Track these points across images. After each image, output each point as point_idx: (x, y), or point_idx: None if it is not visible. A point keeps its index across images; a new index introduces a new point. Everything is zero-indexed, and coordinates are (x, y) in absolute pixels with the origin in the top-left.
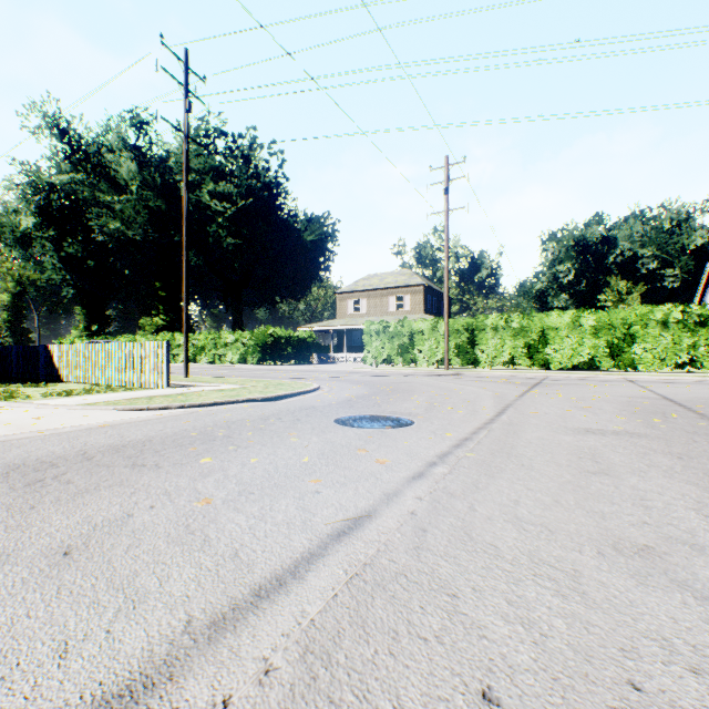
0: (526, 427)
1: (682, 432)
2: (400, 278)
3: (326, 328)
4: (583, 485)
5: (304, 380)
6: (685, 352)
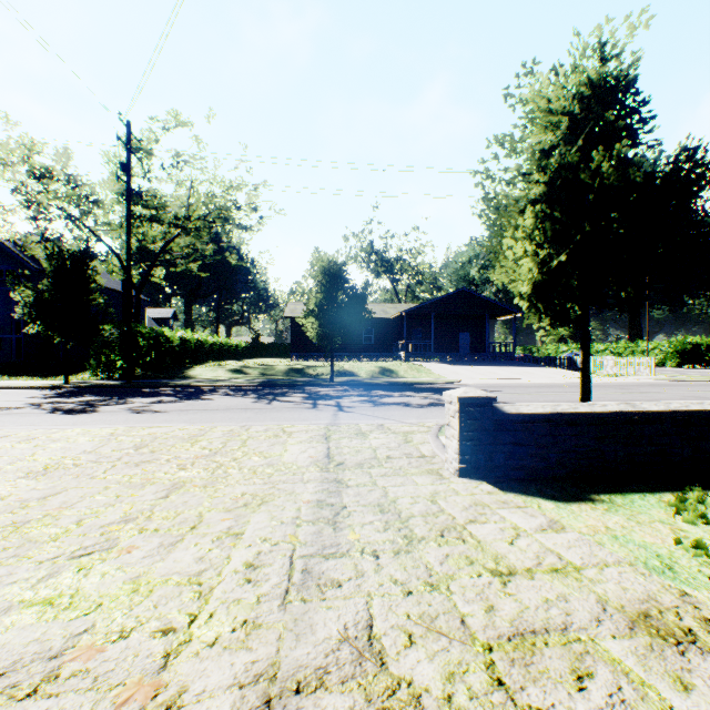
0: None
1: None
2: None
3: None
4: None
5: None
6: None
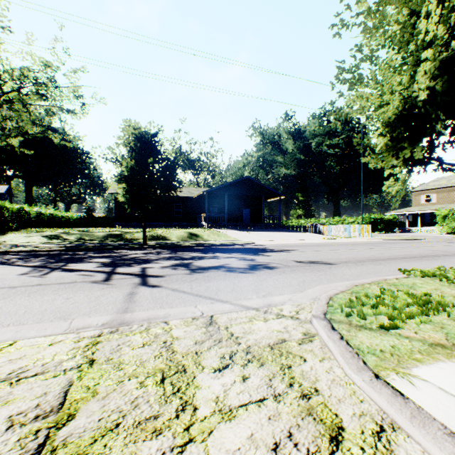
0: None
1: None
2: None
3: (404, 213)
4: None
5: None
6: None
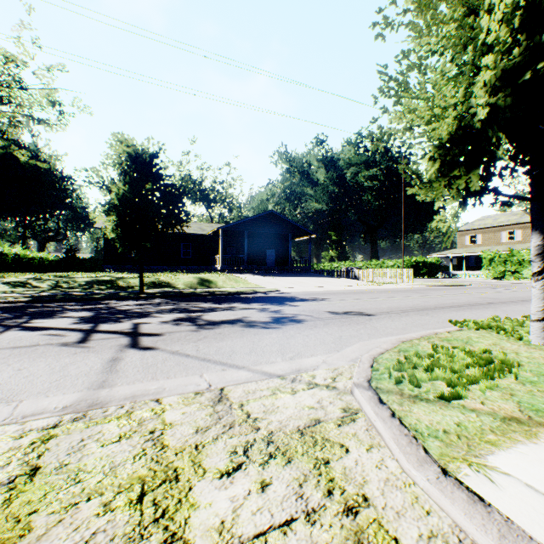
0: None
1: None
2: (511, 218)
3: (448, 255)
4: None
5: None
6: None
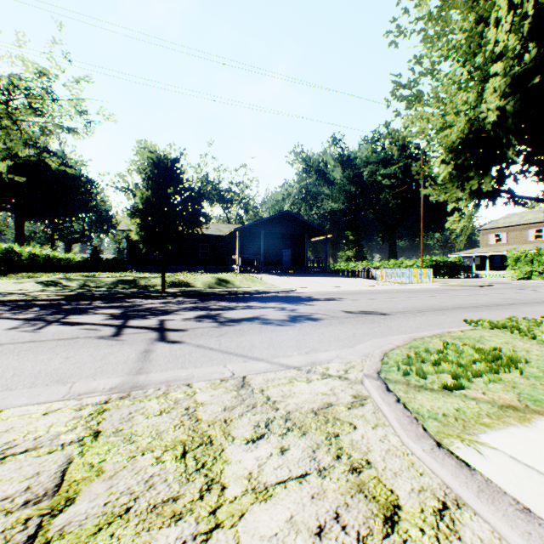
0: None
1: None
2: (539, 215)
3: (470, 255)
4: None
5: None
6: None
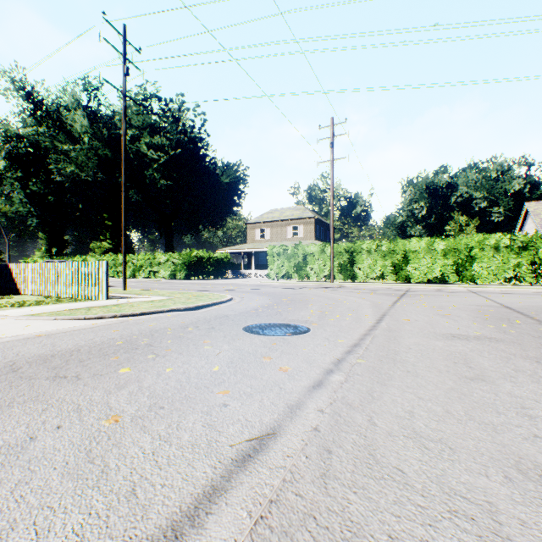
0: (403, 333)
1: (530, 337)
2: (296, 212)
3: (238, 250)
4: (466, 393)
5: (220, 292)
6: (511, 270)
